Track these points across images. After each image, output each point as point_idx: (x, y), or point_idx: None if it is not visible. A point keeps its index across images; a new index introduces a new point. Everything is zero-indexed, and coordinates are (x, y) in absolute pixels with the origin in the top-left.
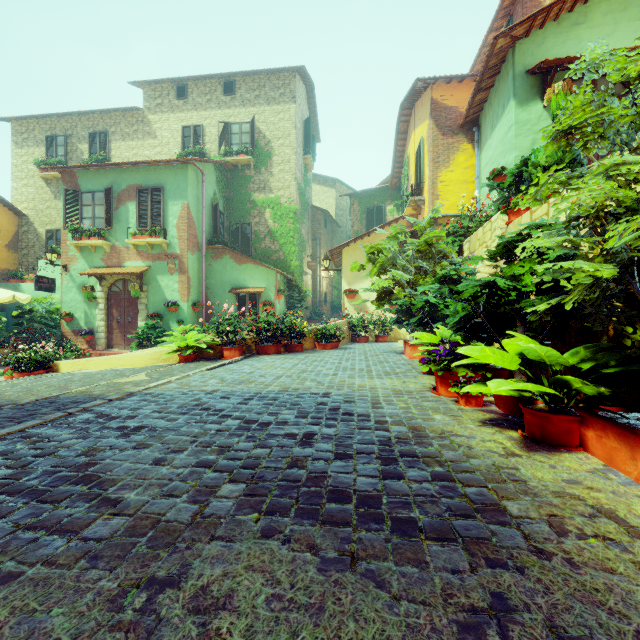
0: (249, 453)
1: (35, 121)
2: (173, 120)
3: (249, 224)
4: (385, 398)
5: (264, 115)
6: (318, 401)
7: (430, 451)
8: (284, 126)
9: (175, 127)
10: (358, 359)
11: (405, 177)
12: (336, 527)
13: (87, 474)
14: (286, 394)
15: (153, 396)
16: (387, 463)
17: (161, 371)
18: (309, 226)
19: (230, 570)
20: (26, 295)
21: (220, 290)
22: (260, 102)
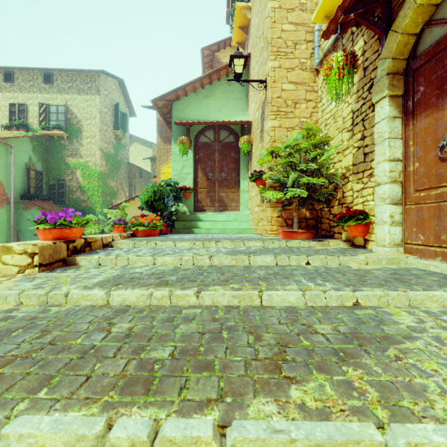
0: None
1: None
2: (1, 97)
3: (64, 180)
4: None
5: (76, 101)
6: None
7: None
8: (91, 111)
9: (3, 103)
10: None
11: None
12: None
13: None
14: None
15: None
16: None
17: None
18: (125, 177)
19: None
20: None
21: (29, 233)
22: (73, 91)
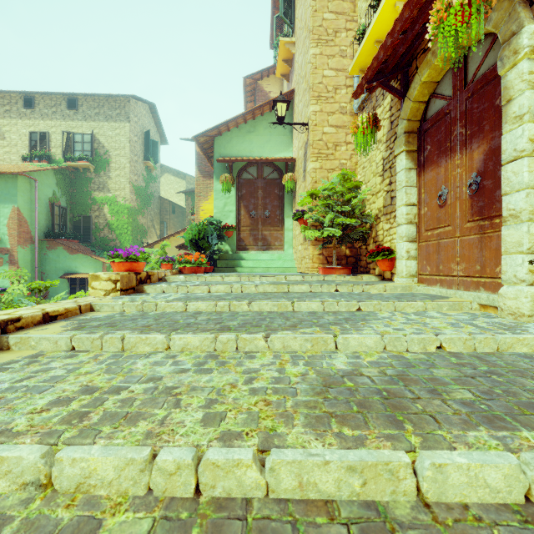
0: None
1: None
2: (21, 125)
3: (90, 217)
4: None
5: (103, 129)
6: None
7: None
8: (120, 140)
9: (23, 131)
10: None
11: None
12: None
13: None
14: None
15: None
16: None
17: None
18: (156, 213)
19: None
20: None
21: (54, 275)
22: (100, 118)
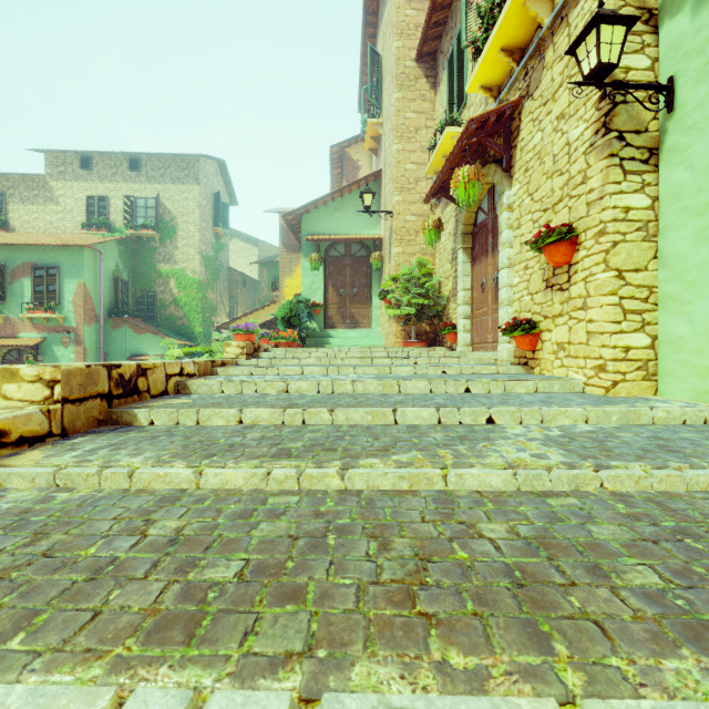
0: None
1: None
2: (77, 189)
3: (155, 292)
4: None
5: (169, 193)
6: None
7: None
8: (188, 205)
9: (79, 196)
10: None
11: None
12: None
13: None
14: None
15: None
16: None
17: None
18: (225, 287)
19: None
20: None
21: (120, 357)
22: (165, 180)
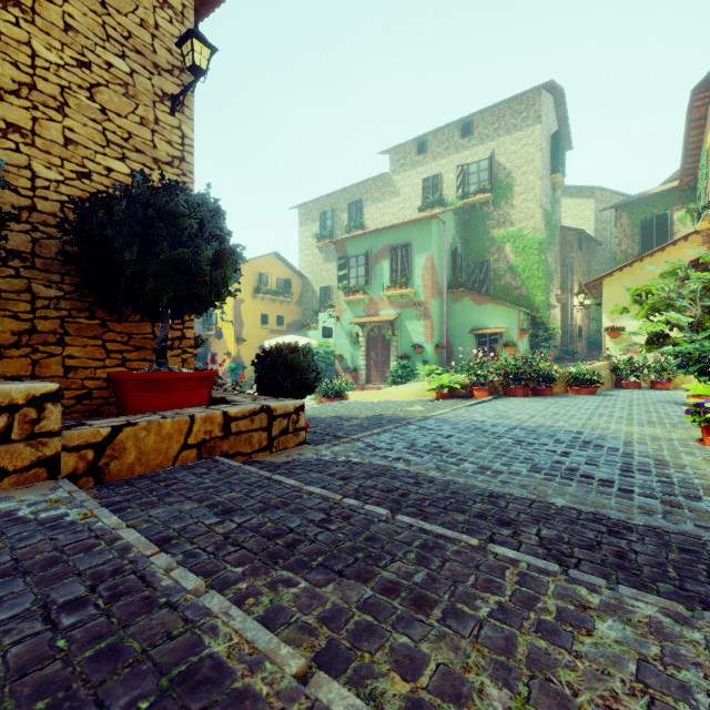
0: (525, 454)
1: (312, 204)
2: (414, 176)
3: (487, 262)
4: (639, 441)
5: (504, 146)
6: (572, 436)
7: (664, 472)
8: (527, 152)
9: (416, 182)
10: (619, 407)
11: (703, 174)
12: (584, 484)
13: (443, 450)
14: (542, 429)
15: (442, 420)
16: (624, 471)
17: (430, 404)
18: (557, 251)
19: (532, 484)
20: (315, 341)
21: (459, 331)
22: (499, 134)
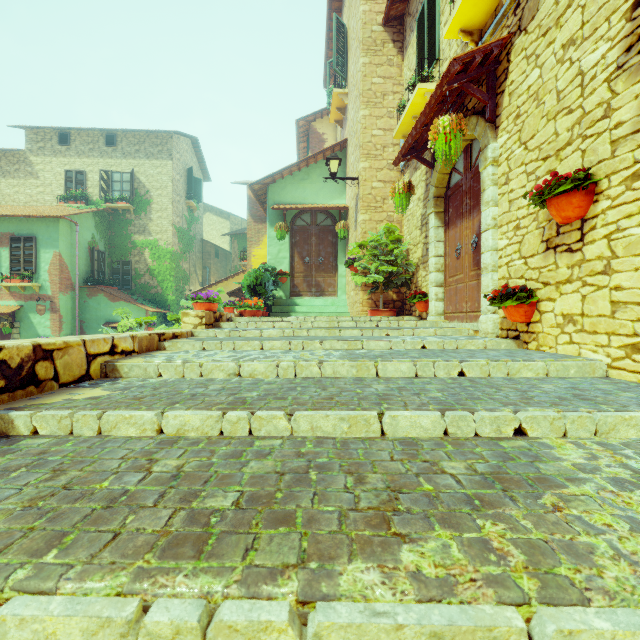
0: None
1: None
2: (56, 163)
3: (130, 262)
4: None
5: (144, 167)
6: None
7: None
8: (162, 179)
9: (58, 170)
10: None
11: None
12: None
13: None
14: None
15: None
16: None
17: None
18: (198, 258)
19: None
20: None
21: (95, 324)
22: (140, 156)
